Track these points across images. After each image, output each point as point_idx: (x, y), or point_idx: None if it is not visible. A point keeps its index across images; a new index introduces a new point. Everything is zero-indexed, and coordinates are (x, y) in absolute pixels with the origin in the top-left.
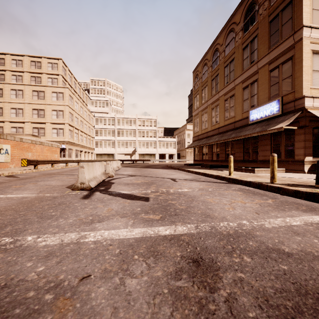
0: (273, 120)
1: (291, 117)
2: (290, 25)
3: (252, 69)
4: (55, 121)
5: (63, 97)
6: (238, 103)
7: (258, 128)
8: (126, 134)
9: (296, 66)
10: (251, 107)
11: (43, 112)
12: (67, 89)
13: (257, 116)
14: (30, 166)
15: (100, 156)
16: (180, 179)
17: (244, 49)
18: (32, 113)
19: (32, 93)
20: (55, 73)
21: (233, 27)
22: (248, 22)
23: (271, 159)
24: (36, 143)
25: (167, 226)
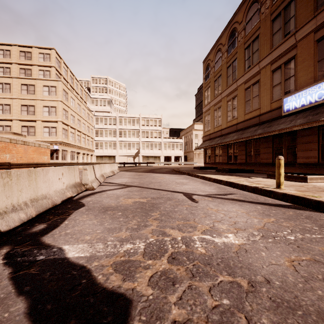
0: None
1: None
2: None
3: (287, 43)
4: (47, 119)
5: (56, 91)
6: (265, 91)
7: (300, 119)
8: (129, 134)
9: None
10: (285, 93)
11: (33, 109)
12: (60, 82)
13: (296, 105)
14: None
15: (100, 159)
16: (200, 194)
17: (274, 20)
18: (21, 110)
19: (21, 87)
20: (47, 64)
21: None
22: None
23: None
24: (17, 143)
25: None
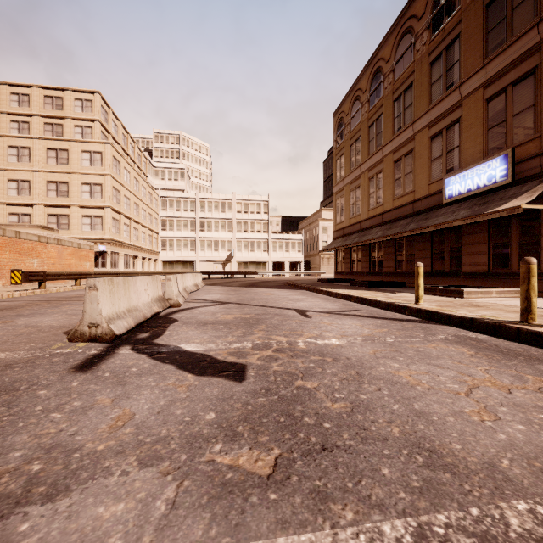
0: (495, 195)
1: (535, 187)
2: (530, 7)
3: (449, 99)
4: (88, 204)
5: (102, 160)
6: (421, 166)
7: (463, 210)
8: (216, 227)
9: None
10: (447, 172)
11: (66, 188)
12: (108, 146)
13: (460, 189)
14: (36, 284)
15: (170, 266)
16: (316, 310)
17: (433, 63)
18: (47, 189)
19: (47, 153)
20: (87, 117)
21: (411, 25)
22: (441, 12)
23: (524, 269)
24: (48, 242)
25: (300, 530)
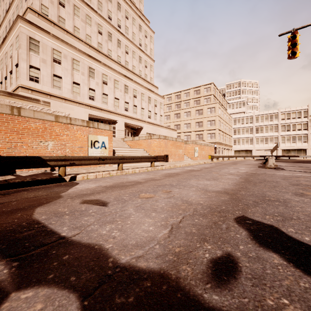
0: None
1: None
2: None
3: None
4: (209, 128)
5: (214, 110)
6: None
7: None
8: (266, 130)
9: None
10: None
11: (202, 123)
12: (217, 104)
13: None
14: (203, 159)
15: (238, 153)
16: None
17: None
18: (195, 125)
19: (195, 112)
20: (208, 94)
21: None
22: None
23: None
24: (205, 145)
25: None
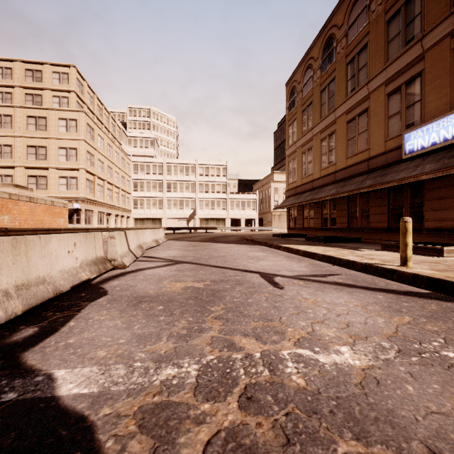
0: None
1: None
2: None
3: (409, 53)
4: (64, 166)
5: (77, 127)
6: (376, 124)
7: (429, 164)
8: (181, 188)
9: None
10: (407, 127)
11: (44, 151)
12: (82, 114)
13: (423, 143)
14: None
15: (141, 222)
16: (285, 275)
17: (390, 20)
18: (27, 153)
19: (27, 120)
20: (64, 88)
21: None
22: None
23: None
24: (20, 199)
25: None
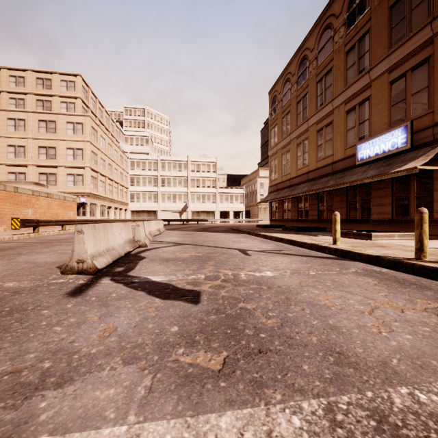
0: (398, 158)
1: (428, 152)
2: (425, 8)
3: (361, 81)
4: (71, 164)
5: (83, 129)
6: (338, 135)
7: (372, 170)
8: (174, 183)
9: (436, 71)
10: (359, 139)
11: (54, 152)
12: (88, 118)
13: (370, 153)
14: (31, 229)
15: (137, 215)
16: (255, 250)
17: (348, 52)
18: (38, 153)
19: (38, 124)
20: (71, 95)
21: (330, 22)
22: (354, 12)
23: (418, 217)
24: (40, 195)
25: (242, 406)
